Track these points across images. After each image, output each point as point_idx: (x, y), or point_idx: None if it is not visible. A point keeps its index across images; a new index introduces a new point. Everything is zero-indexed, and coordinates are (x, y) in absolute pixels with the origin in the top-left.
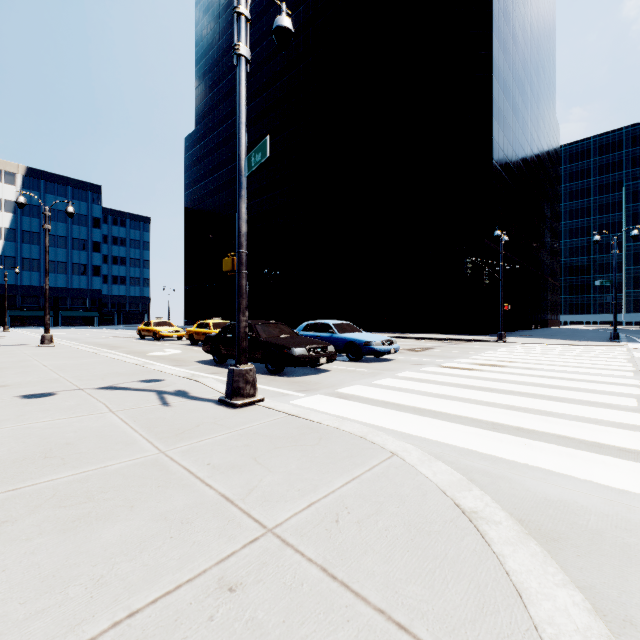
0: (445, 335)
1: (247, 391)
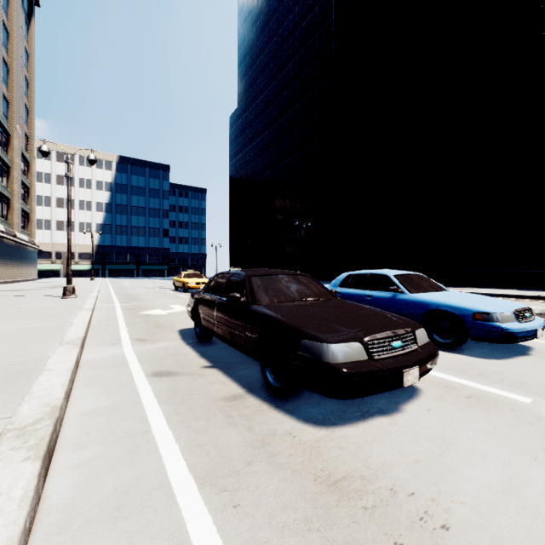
0: (527, 291)
1: None
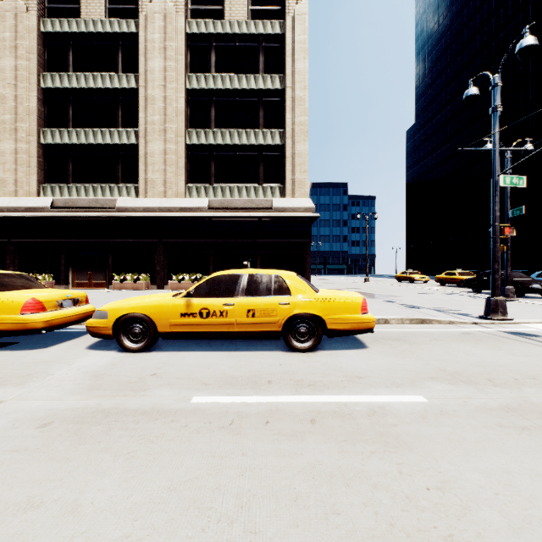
0: None
1: (511, 296)
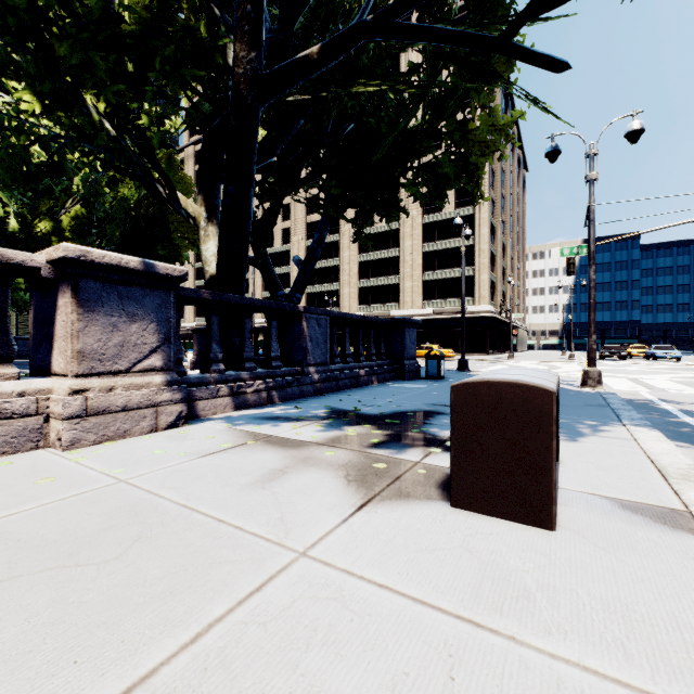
0: None
1: (571, 357)
